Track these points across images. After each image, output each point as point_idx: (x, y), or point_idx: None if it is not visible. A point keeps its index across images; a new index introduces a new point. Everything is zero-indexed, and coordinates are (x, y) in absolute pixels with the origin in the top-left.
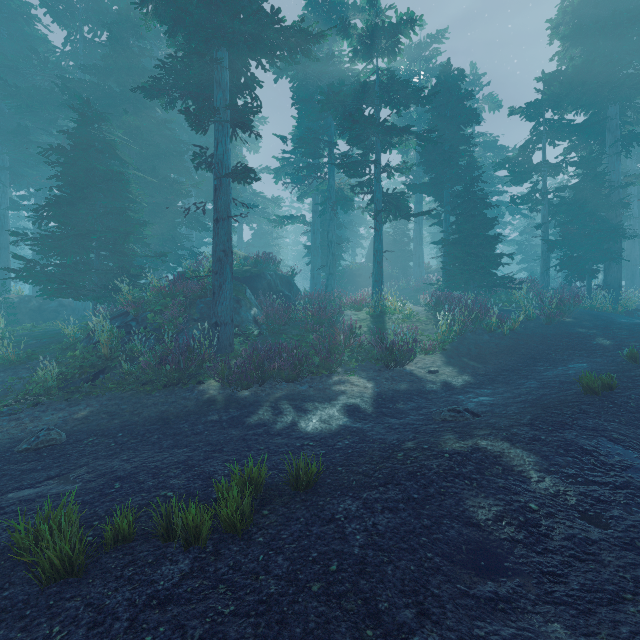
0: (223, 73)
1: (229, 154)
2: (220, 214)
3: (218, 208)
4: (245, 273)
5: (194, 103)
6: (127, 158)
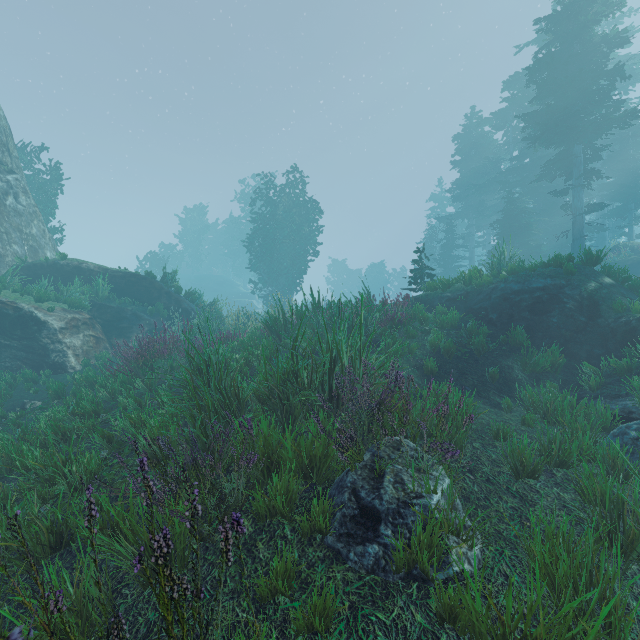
0: (577, 158)
1: (582, 200)
2: (575, 237)
3: (573, 234)
4: (626, 262)
5: (565, 173)
6: (531, 211)
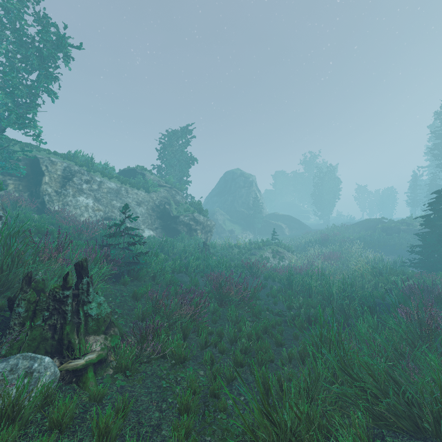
0: None
1: None
2: None
3: None
4: None
5: None
6: None
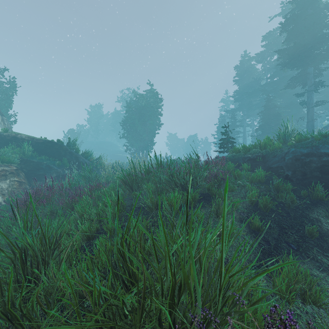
0: (310, 75)
1: (313, 99)
2: (308, 120)
3: (308, 118)
4: None
5: (301, 84)
6: (280, 106)
